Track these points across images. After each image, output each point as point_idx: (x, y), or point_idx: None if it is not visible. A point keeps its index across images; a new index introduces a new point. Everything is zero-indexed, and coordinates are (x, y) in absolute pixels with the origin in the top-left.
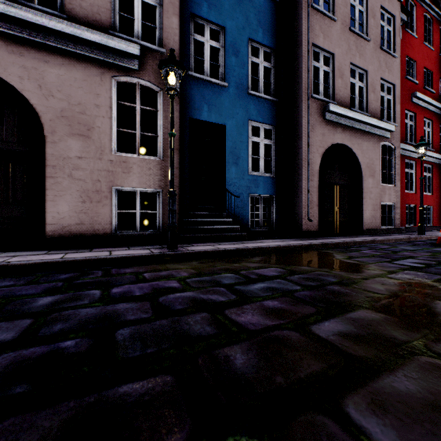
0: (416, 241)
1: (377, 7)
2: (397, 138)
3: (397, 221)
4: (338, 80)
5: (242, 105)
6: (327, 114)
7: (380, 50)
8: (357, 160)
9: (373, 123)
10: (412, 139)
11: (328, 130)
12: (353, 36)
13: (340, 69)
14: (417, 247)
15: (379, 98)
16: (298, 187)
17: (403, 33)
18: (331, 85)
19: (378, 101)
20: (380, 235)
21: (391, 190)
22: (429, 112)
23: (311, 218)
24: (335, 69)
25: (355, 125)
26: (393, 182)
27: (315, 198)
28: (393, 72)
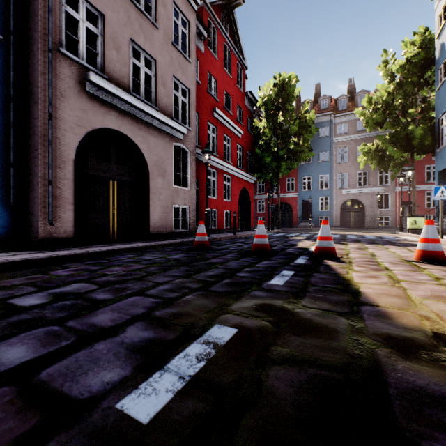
0: (187, 245)
1: None
2: (193, 142)
3: (192, 224)
4: (112, 52)
5: None
6: (90, 85)
7: (172, 46)
8: (143, 156)
9: (161, 118)
10: (215, 150)
11: (94, 107)
12: (135, 10)
13: (114, 38)
14: (161, 255)
15: (171, 96)
16: (34, 175)
17: (206, 49)
18: (102, 53)
19: (170, 98)
20: (167, 239)
21: (185, 193)
22: (229, 130)
23: (59, 220)
24: (106, 34)
25: (138, 113)
26: (188, 186)
27: (69, 194)
28: (187, 76)
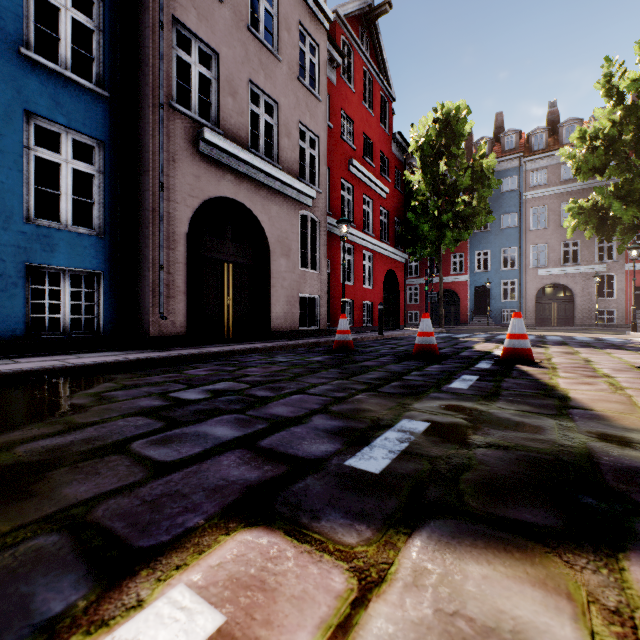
0: (322, 347)
1: (295, 21)
2: (324, 209)
3: (323, 320)
4: (228, 99)
5: (1, 73)
6: (204, 144)
7: (298, 82)
8: (263, 230)
9: (285, 180)
10: (350, 218)
11: (207, 172)
12: (254, 42)
13: (230, 81)
14: (297, 357)
15: (297, 149)
16: (144, 259)
17: (339, 79)
18: (216, 101)
19: (296, 152)
20: (293, 339)
21: (314, 278)
22: (369, 189)
23: (170, 313)
24: (221, 78)
25: (258, 175)
26: (318, 268)
27: (181, 281)
28: (317, 120)
